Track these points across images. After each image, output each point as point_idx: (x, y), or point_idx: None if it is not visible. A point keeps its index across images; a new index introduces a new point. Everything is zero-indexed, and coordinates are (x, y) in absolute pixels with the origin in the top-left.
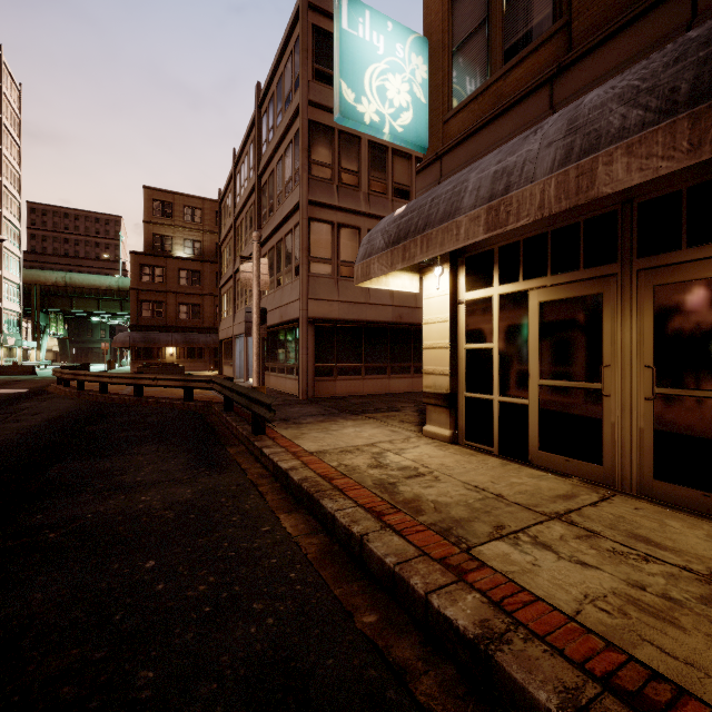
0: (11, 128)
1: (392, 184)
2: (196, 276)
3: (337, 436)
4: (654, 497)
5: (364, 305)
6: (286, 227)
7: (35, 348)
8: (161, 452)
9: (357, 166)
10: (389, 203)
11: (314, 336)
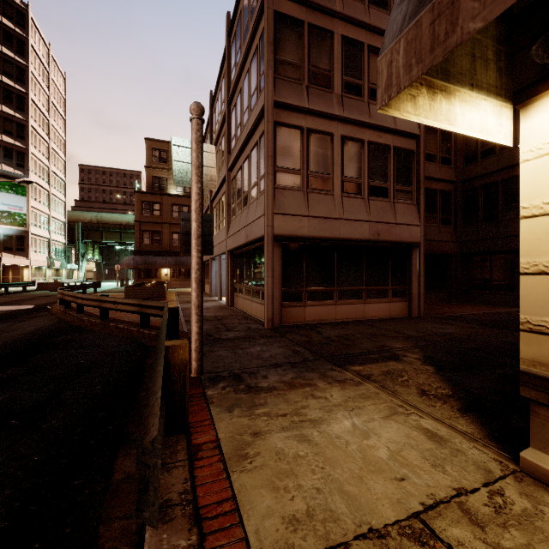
0: (58, 105)
1: (367, 85)
2: (185, 210)
3: (323, 455)
4: None
5: (337, 220)
6: (252, 142)
7: (76, 269)
8: None
9: (329, 64)
10: (365, 106)
11: (280, 256)
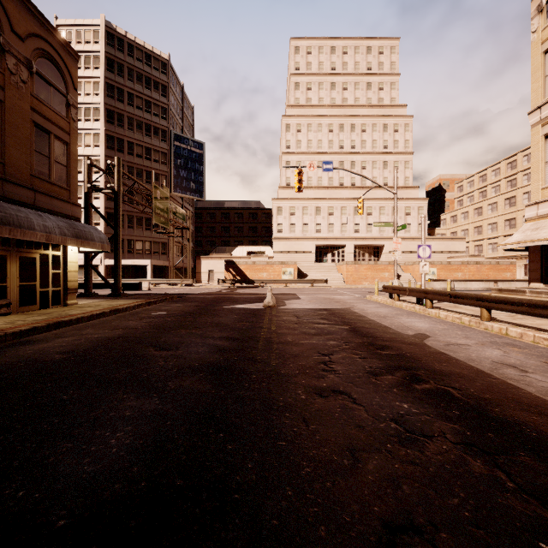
0: None
1: None
2: None
3: None
4: (20, 312)
5: None
6: None
7: None
8: (3, 355)
9: None
10: None
11: None
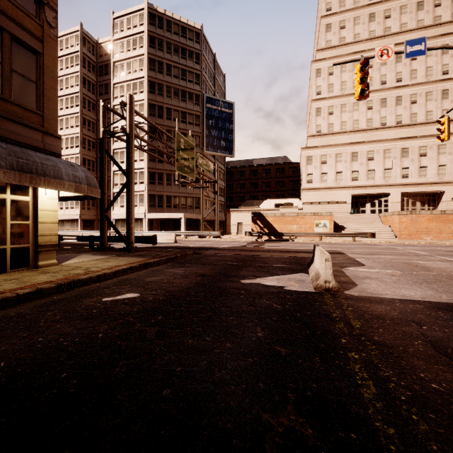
0: None
1: None
2: None
3: None
4: None
5: None
6: None
7: None
8: None
9: None
10: None
11: None
